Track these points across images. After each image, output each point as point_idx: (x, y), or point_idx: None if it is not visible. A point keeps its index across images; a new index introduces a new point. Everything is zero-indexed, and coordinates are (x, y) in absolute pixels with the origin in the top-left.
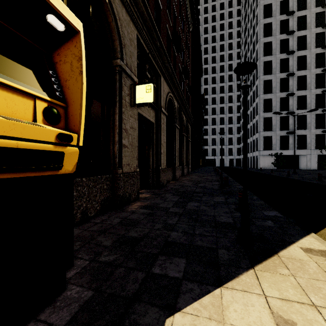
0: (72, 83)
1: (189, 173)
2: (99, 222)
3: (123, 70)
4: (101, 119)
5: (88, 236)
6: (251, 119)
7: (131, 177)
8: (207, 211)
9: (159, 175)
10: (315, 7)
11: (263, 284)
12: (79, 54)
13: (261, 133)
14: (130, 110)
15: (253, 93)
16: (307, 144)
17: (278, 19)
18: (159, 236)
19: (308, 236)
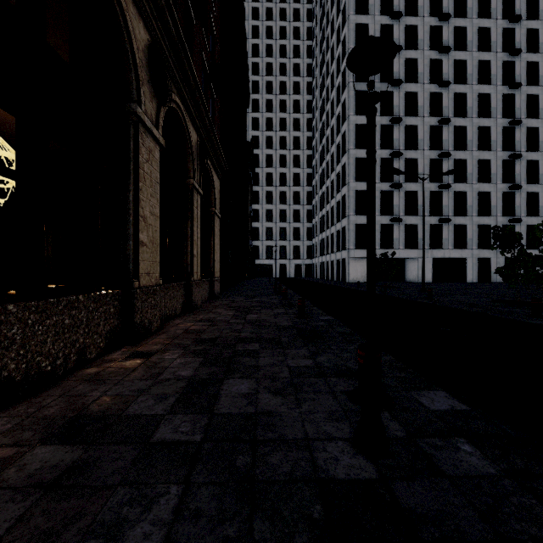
0: None
1: (214, 299)
2: None
3: None
4: None
5: None
6: (332, 195)
7: None
8: None
9: None
10: (429, 17)
11: None
12: None
13: (351, 217)
14: None
15: (337, 149)
16: (419, 240)
17: (377, 21)
18: None
19: None
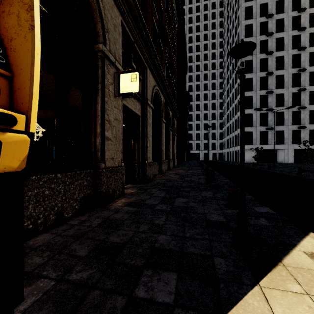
0: (19, 43)
1: (175, 167)
2: (77, 224)
3: (105, 56)
4: (82, 109)
5: (61, 243)
6: (233, 115)
7: (115, 171)
8: (196, 208)
9: (145, 169)
10: (291, 11)
11: (275, 310)
12: (28, 1)
13: None
14: (114, 100)
15: (235, 91)
16: (284, 139)
17: (258, 20)
18: (144, 241)
19: (308, 237)
